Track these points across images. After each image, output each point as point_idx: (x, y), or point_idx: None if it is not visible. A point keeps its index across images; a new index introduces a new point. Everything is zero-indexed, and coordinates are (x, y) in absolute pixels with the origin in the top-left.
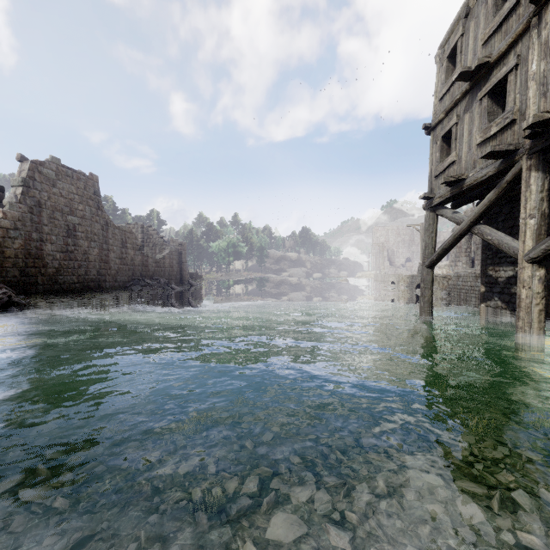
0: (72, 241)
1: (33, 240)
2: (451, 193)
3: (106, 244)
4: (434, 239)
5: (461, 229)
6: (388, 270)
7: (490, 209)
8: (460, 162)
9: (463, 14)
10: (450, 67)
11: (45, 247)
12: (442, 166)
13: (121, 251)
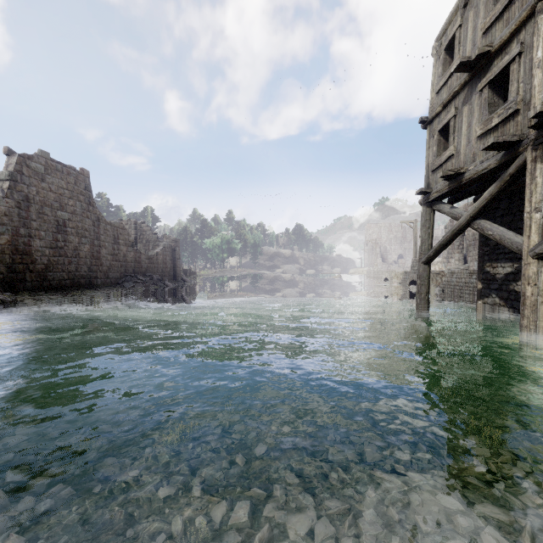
0: (62, 237)
1: (21, 235)
2: (449, 188)
3: (98, 240)
4: (431, 235)
5: (460, 224)
6: (380, 266)
7: (491, 203)
8: (458, 156)
9: (462, 4)
10: (448, 59)
11: (34, 243)
12: (439, 160)
13: (113, 247)
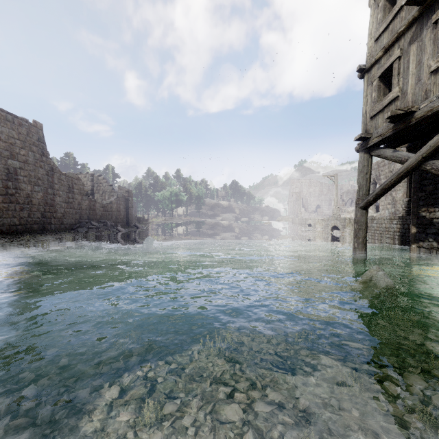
0: (13, 185)
1: None
2: (394, 130)
3: (52, 189)
4: (368, 180)
5: (409, 165)
6: (303, 215)
7: None
8: (405, 97)
9: None
10: (387, 6)
11: None
12: (380, 104)
13: (68, 196)
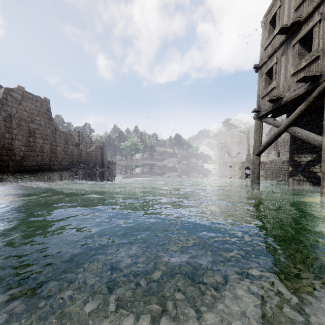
0: (32, 140)
1: (6, 138)
2: (273, 107)
3: (55, 142)
4: (260, 137)
5: (280, 129)
6: (227, 159)
7: (300, 116)
8: (278, 87)
9: None
10: (271, 28)
11: (14, 143)
12: (266, 90)
13: (64, 146)
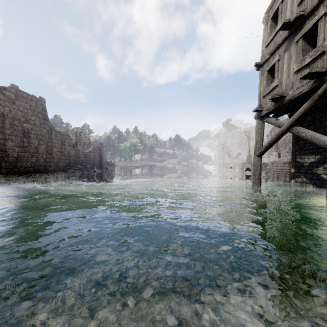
0: (27, 140)
1: None
2: (275, 107)
3: (51, 142)
4: (262, 138)
5: (283, 129)
6: (227, 160)
7: (304, 115)
8: (281, 86)
9: None
10: (273, 25)
11: (7, 144)
12: (268, 89)
13: (61, 147)
